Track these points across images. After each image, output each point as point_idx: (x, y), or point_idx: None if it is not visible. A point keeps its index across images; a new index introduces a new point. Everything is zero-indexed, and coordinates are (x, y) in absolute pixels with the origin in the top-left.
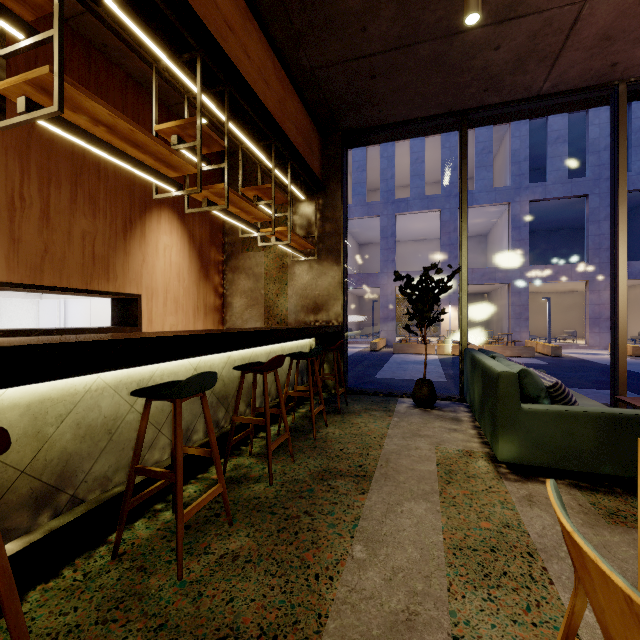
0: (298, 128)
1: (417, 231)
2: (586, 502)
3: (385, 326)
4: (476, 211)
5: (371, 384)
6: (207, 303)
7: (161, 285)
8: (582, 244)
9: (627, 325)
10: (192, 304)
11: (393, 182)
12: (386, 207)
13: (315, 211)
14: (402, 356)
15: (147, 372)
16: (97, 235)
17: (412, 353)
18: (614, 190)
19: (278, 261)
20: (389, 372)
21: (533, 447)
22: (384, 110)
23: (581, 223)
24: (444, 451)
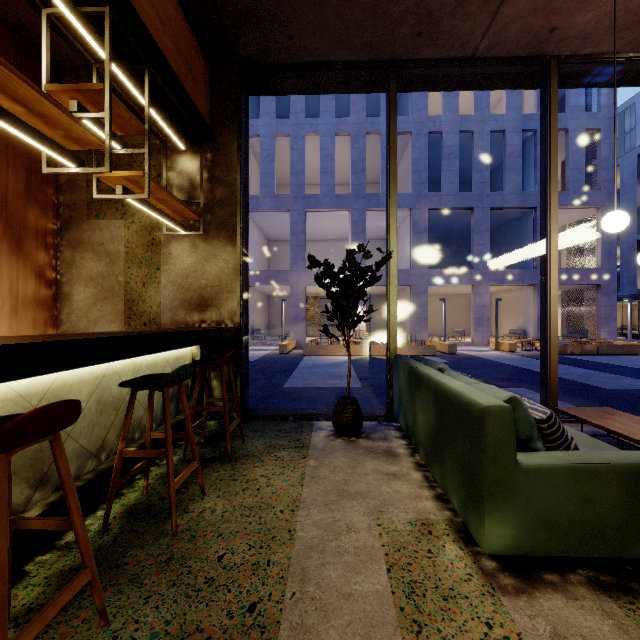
0: (165, 23)
1: (327, 230)
2: None
3: (295, 326)
4: (382, 214)
5: (279, 396)
6: (19, 293)
7: None
8: (466, 253)
9: (500, 324)
10: None
11: (303, 176)
12: (296, 202)
13: (200, 167)
14: (313, 358)
15: None
16: None
17: (323, 355)
18: (545, 177)
19: (145, 235)
20: (300, 379)
21: (537, 527)
22: (295, 37)
23: (466, 234)
24: (391, 529)
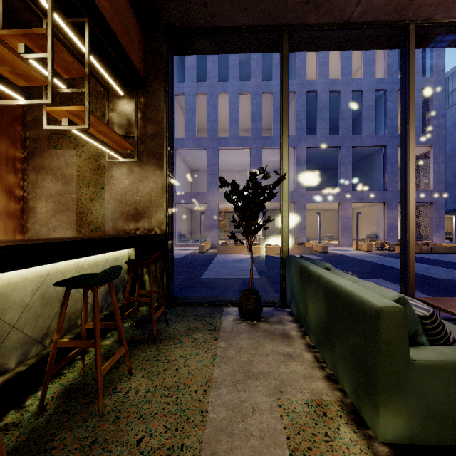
0: None
1: (233, 163)
2: None
3: (211, 232)
4: (273, 151)
5: (198, 285)
6: None
7: None
8: (334, 179)
9: (359, 231)
10: None
11: (216, 124)
12: (211, 142)
13: (135, 108)
14: (223, 256)
15: None
16: None
17: (231, 253)
18: (405, 116)
19: (93, 162)
20: (214, 271)
21: (428, 419)
22: (209, 5)
23: (334, 166)
24: (290, 410)
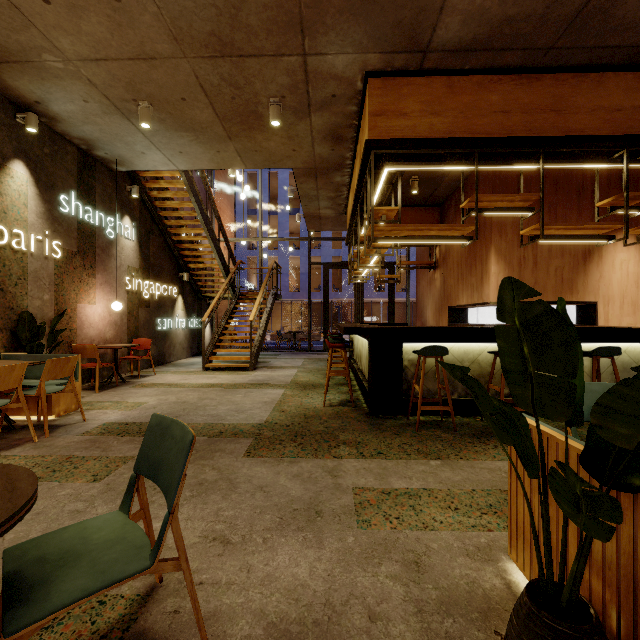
0: None
1: None
2: None
3: None
4: None
5: None
6: None
7: (617, 293)
8: None
9: None
10: None
11: None
12: None
13: None
14: None
15: (585, 347)
16: (564, 267)
17: None
18: None
19: None
20: None
21: None
22: None
23: None
24: None
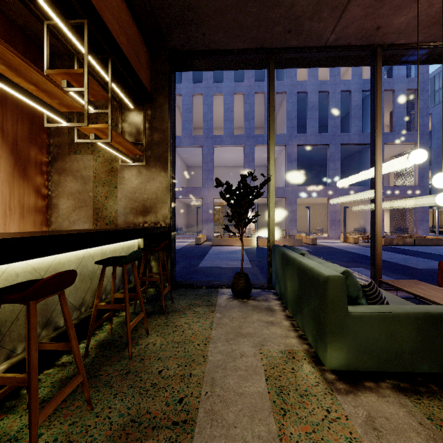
0: (121, 27)
1: (228, 160)
2: (423, 417)
3: (206, 226)
4: (266, 149)
5: (196, 273)
6: (25, 204)
7: None
8: (324, 175)
9: (347, 224)
10: (1, 204)
11: (212, 123)
12: (207, 140)
13: (143, 120)
14: (218, 248)
15: None
16: None
17: (225, 245)
18: (374, 125)
19: (107, 165)
20: (209, 261)
21: (360, 352)
22: (207, 34)
23: (324, 162)
24: (269, 355)
